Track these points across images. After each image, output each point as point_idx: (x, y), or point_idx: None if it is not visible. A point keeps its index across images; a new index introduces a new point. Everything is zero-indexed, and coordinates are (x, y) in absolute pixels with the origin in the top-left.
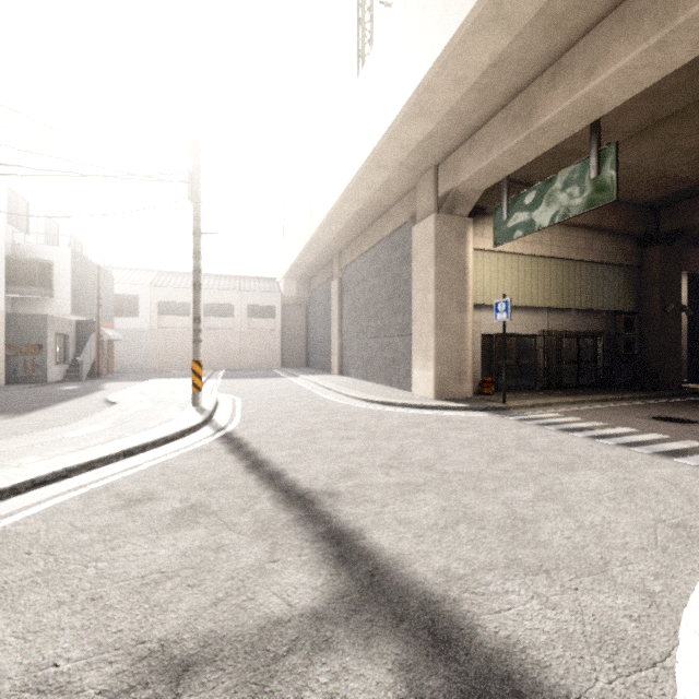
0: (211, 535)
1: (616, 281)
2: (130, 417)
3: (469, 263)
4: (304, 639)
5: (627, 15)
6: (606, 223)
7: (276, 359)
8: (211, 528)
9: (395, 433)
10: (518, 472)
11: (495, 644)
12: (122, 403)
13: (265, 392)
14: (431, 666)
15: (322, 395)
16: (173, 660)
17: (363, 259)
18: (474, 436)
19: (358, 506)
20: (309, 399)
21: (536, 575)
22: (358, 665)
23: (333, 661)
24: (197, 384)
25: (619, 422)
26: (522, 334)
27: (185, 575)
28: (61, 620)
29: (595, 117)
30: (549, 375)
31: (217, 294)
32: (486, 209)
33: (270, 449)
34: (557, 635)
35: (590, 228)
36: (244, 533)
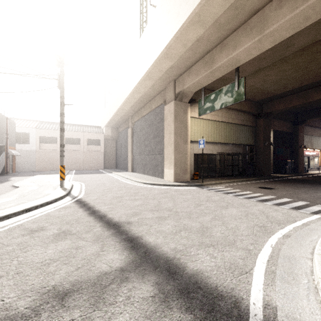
0: (73, 243)
1: (247, 132)
2: (27, 193)
3: (188, 123)
4: (117, 278)
5: (247, 27)
6: (243, 108)
7: (101, 165)
8: (73, 240)
9: (156, 196)
10: (206, 210)
11: (192, 272)
12: (22, 187)
13: (96, 180)
14: (168, 282)
15: (124, 181)
16: (59, 292)
17: (142, 119)
18: (189, 196)
19: (140, 227)
20: (117, 183)
21: (209, 247)
22: (139, 285)
23: (129, 285)
24: (62, 177)
25: (246, 189)
26: (210, 154)
27: (62, 259)
28: (3, 283)
29: (237, 66)
30: (221, 171)
31: (71, 133)
32: (195, 100)
33: (99, 205)
34: (215, 267)
35: (237, 110)
36: (89, 241)
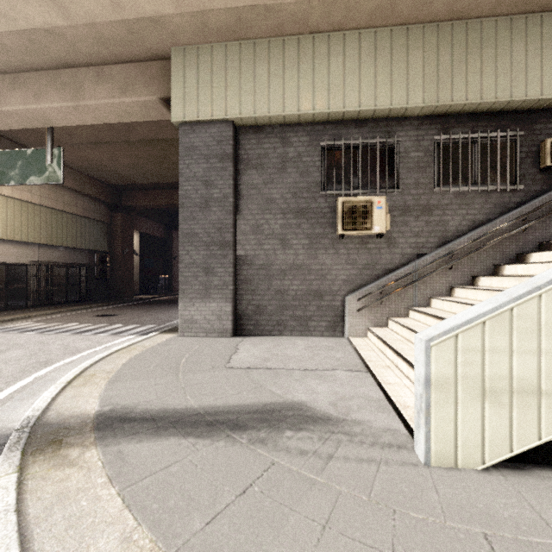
0: None
1: (95, 230)
2: None
3: None
4: None
5: (58, 79)
6: (86, 191)
7: None
8: None
9: None
10: None
11: None
12: None
13: None
14: None
15: None
16: None
17: None
18: None
19: None
20: None
21: None
22: None
23: None
24: None
25: (73, 321)
26: (13, 263)
27: None
28: None
29: (49, 125)
30: (41, 295)
31: None
32: None
33: None
34: None
35: (75, 191)
36: None
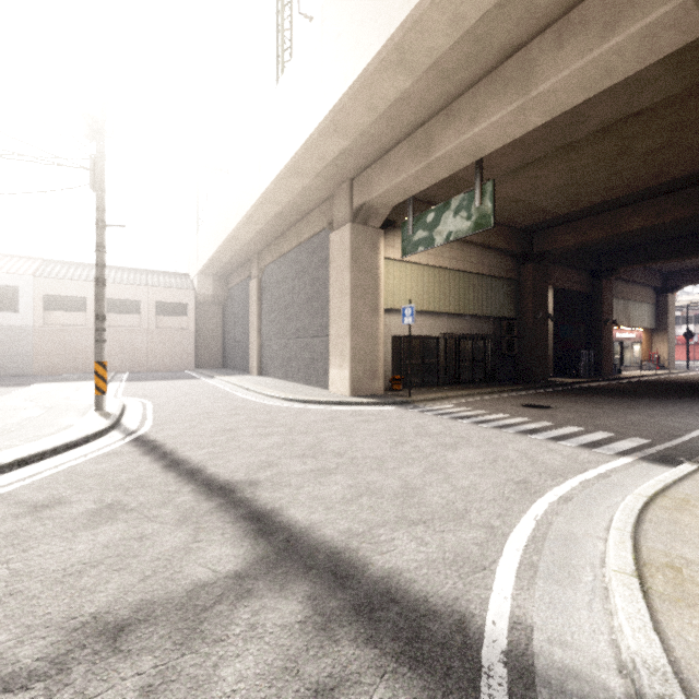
0: (132, 528)
1: (501, 291)
2: (18, 426)
3: (381, 271)
4: (228, 593)
5: (498, 81)
6: (493, 242)
7: (190, 360)
8: (132, 522)
9: (313, 427)
10: (414, 453)
11: (381, 574)
12: (4, 411)
13: (179, 394)
14: (332, 594)
15: (241, 396)
16: (107, 625)
17: (282, 260)
18: (382, 426)
19: (277, 490)
20: (227, 399)
21: (417, 525)
22: (275, 603)
23: (254, 603)
24: (100, 388)
25: (498, 409)
26: (427, 336)
27: (109, 562)
28: None
29: (479, 156)
30: (449, 372)
31: (120, 288)
32: (396, 222)
33: (188, 449)
34: (425, 561)
35: (481, 246)
36: (166, 523)
